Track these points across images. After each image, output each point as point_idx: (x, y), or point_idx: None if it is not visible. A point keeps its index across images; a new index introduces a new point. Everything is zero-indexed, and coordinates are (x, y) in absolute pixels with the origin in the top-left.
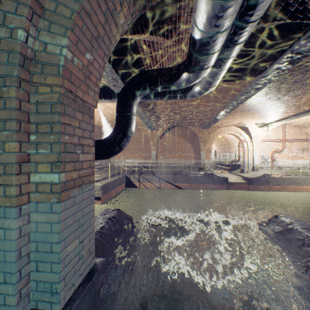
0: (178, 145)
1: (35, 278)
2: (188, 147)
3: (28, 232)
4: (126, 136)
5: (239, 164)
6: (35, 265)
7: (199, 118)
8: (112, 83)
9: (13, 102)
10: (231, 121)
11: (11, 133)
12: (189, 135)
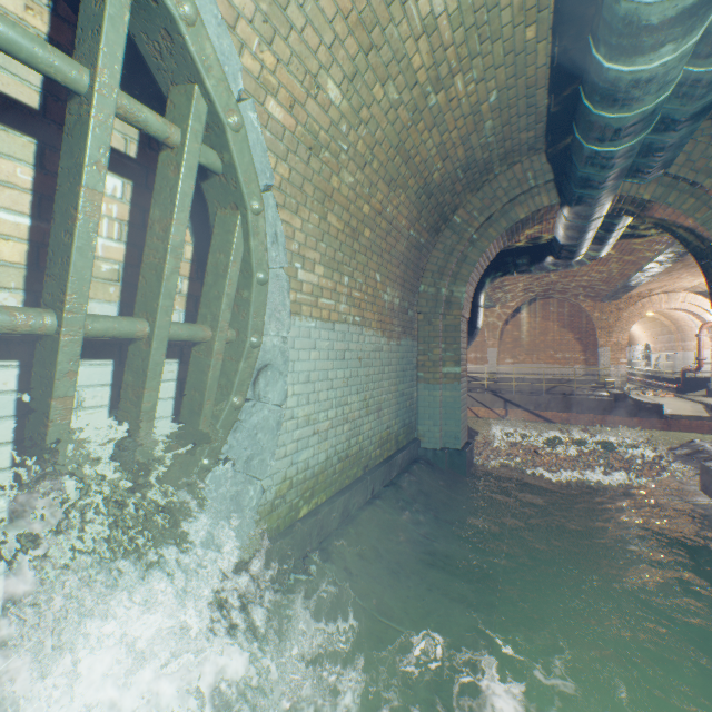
0: (544, 335)
1: (443, 429)
2: (568, 339)
3: (441, 401)
4: (471, 333)
5: (705, 378)
6: (444, 422)
7: (590, 285)
8: None
9: (438, 327)
10: (672, 283)
11: (437, 344)
12: (571, 316)
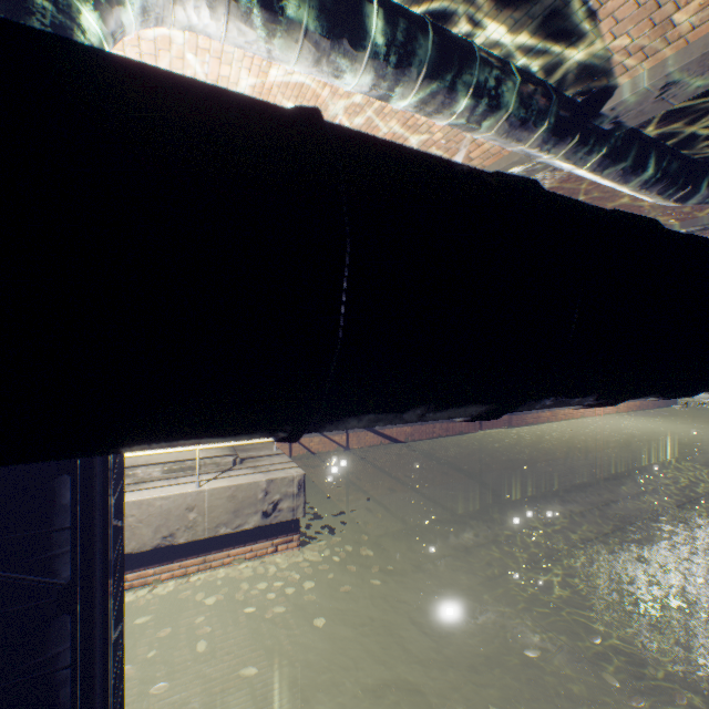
0: None
1: None
2: None
3: None
4: None
5: None
6: None
7: None
8: (703, 66)
9: None
10: None
11: None
12: None
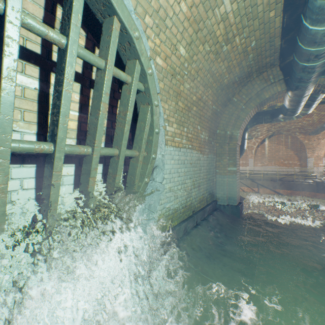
0: (278, 152)
1: (228, 196)
2: (291, 154)
3: (227, 183)
4: (241, 152)
5: None
6: (228, 192)
7: (302, 127)
8: None
9: (225, 149)
10: None
11: (225, 157)
12: (292, 142)
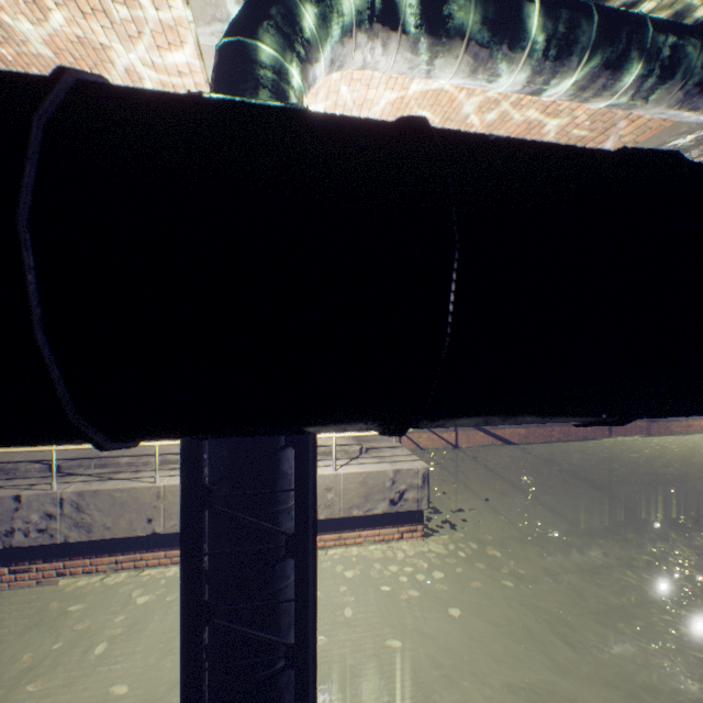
0: None
1: None
2: None
3: None
4: None
5: None
6: None
7: None
8: None
9: None
10: None
11: None
12: None
